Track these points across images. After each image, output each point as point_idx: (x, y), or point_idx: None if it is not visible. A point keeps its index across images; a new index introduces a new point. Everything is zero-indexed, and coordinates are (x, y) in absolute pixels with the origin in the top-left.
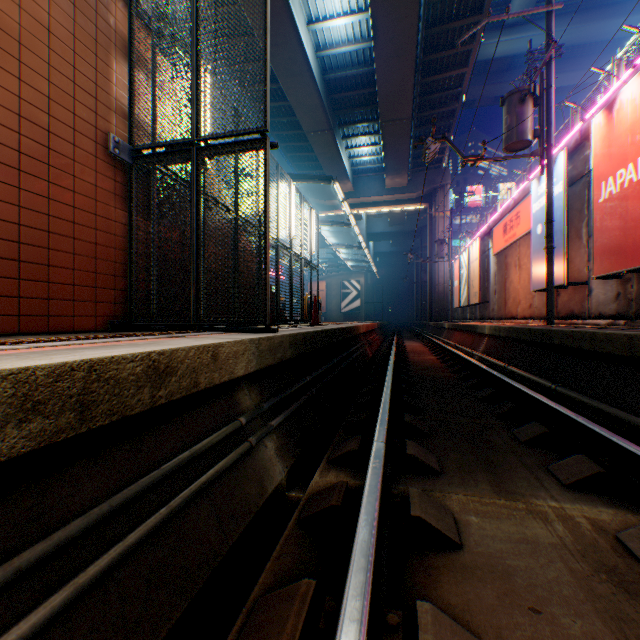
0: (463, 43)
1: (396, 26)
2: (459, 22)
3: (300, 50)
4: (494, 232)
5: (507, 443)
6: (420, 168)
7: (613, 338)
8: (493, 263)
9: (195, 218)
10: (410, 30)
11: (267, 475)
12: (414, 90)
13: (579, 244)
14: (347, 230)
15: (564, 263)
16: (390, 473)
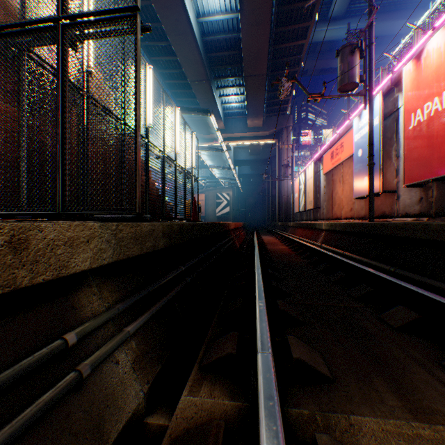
0: (308, 8)
1: (257, 0)
2: (301, 3)
3: (184, 13)
4: (324, 158)
5: (382, 330)
6: (271, 114)
7: None
8: (323, 180)
9: (60, 99)
10: (267, 4)
11: (112, 410)
12: (268, 54)
13: (389, 163)
14: (220, 157)
15: (380, 176)
16: (281, 398)
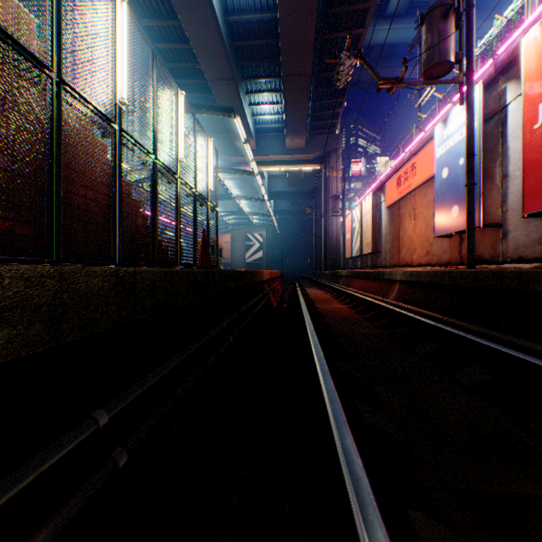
0: None
1: None
2: None
3: None
4: (387, 186)
5: None
6: (317, 131)
7: None
8: (385, 215)
9: None
10: None
11: None
12: (314, 48)
13: (491, 185)
14: (251, 188)
15: (480, 204)
16: None
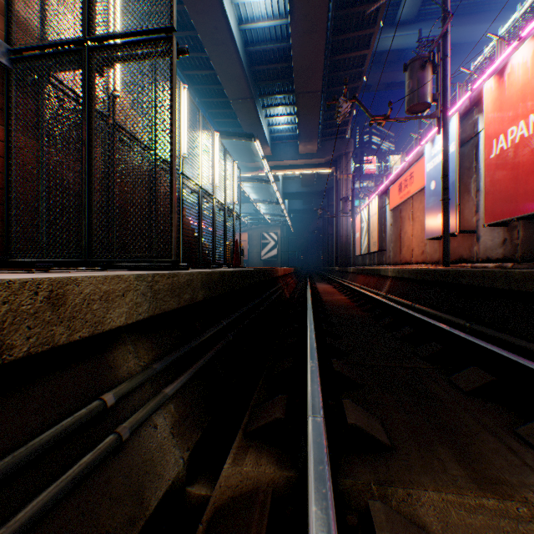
0: (371, 14)
1: (310, 4)
2: (363, 7)
3: (224, 20)
4: (391, 191)
5: (450, 394)
6: (328, 137)
7: (533, 276)
8: (389, 217)
9: (86, 132)
10: (322, 9)
11: (152, 476)
12: (324, 67)
13: (468, 197)
14: (266, 189)
15: (456, 213)
16: (333, 465)
